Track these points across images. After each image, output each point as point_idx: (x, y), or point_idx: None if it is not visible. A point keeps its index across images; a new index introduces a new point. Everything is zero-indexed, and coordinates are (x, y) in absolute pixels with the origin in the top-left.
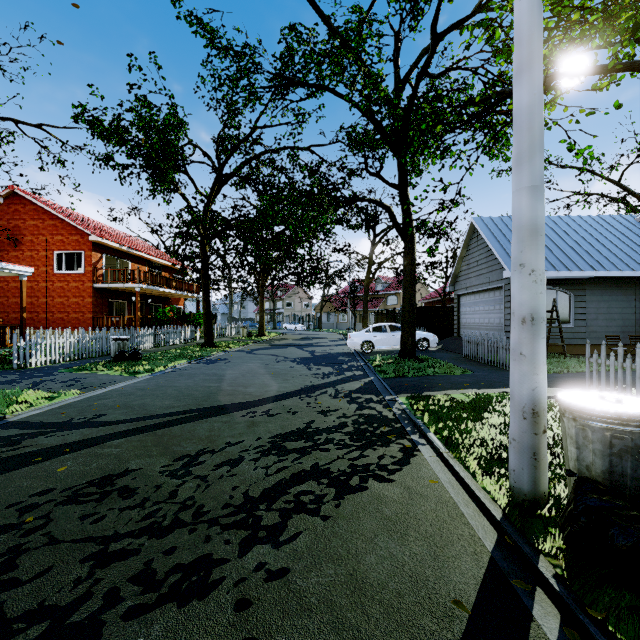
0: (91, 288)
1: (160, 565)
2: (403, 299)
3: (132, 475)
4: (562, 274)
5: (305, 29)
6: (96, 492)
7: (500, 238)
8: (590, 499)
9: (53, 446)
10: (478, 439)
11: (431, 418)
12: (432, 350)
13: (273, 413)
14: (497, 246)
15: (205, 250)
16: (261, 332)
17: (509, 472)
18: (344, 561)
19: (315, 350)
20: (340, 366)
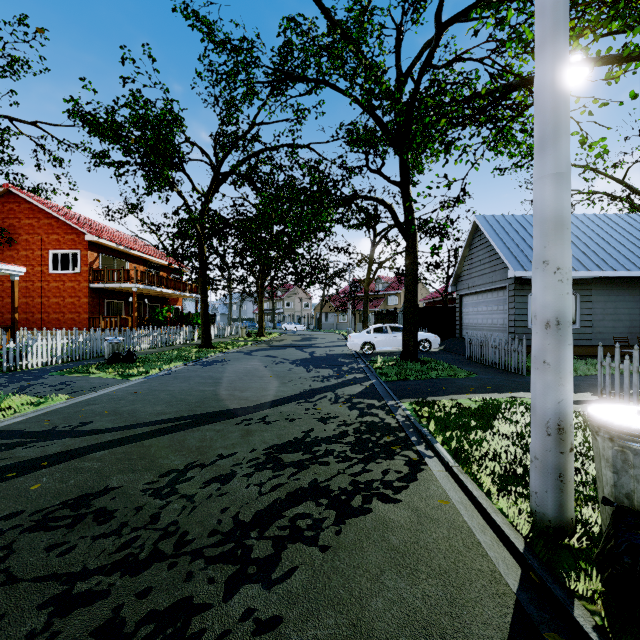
0: (87, 288)
1: (131, 612)
2: (405, 299)
3: (111, 494)
4: None
5: (304, 19)
6: (69, 515)
7: (504, 237)
8: (634, 535)
9: (30, 459)
10: (490, 451)
11: (438, 427)
12: (434, 351)
13: (269, 420)
14: (501, 245)
15: (203, 249)
16: (260, 332)
17: (530, 494)
18: (346, 607)
19: (315, 351)
20: (340, 368)
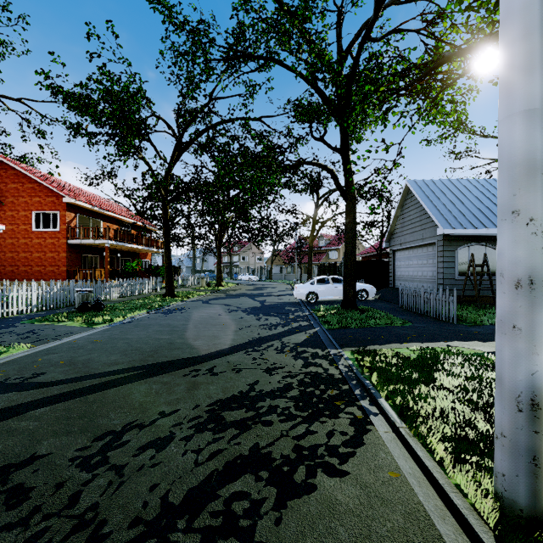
0: (65, 244)
1: None
2: (345, 254)
3: (35, 465)
4: (491, 231)
5: None
6: None
7: (433, 198)
8: None
9: None
10: (436, 409)
11: (381, 380)
12: (370, 300)
13: (217, 371)
14: (430, 206)
15: (166, 210)
16: (218, 283)
17: (495, 474)
18: None
19: (265, 300)
20: (287, 316)
